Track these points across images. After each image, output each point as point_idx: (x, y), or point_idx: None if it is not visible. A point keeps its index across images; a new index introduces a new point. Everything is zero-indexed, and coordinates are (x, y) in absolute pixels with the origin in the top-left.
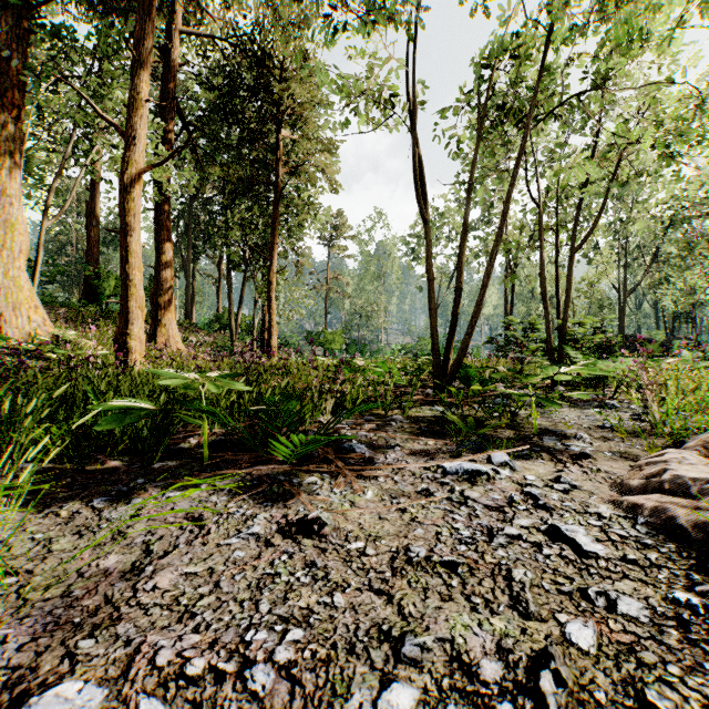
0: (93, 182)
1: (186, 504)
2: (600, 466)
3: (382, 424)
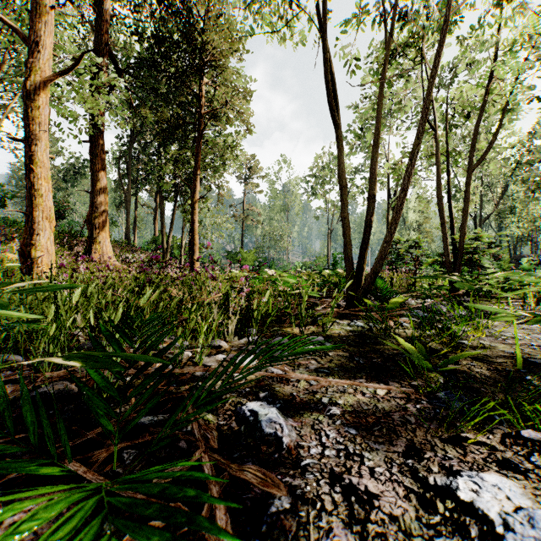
0: None
1: None
2: None
3: None
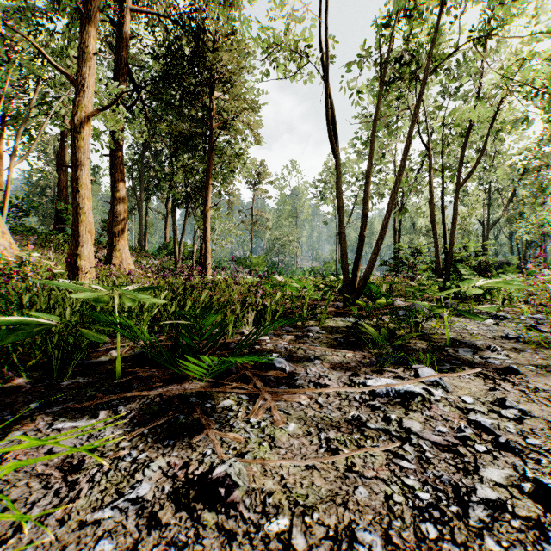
0: (63, 135)
1: (69, 442)
2: (534, 384)
3: (300, 335)
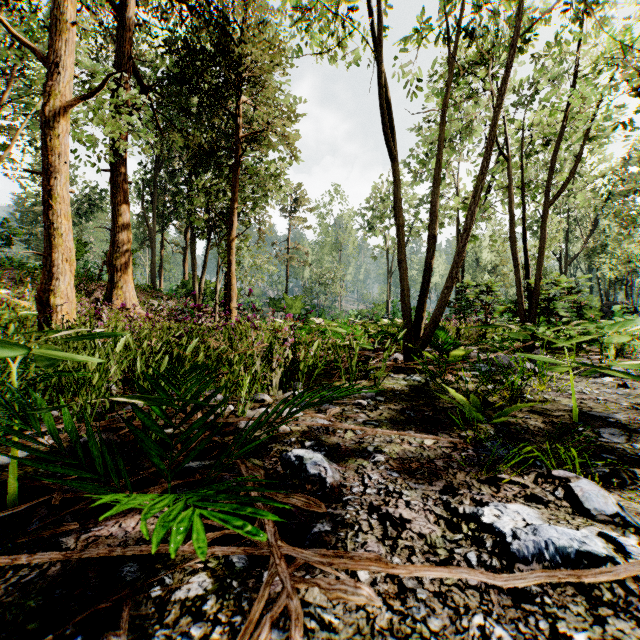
0: None
1: None
2: None
3: (348, 404)
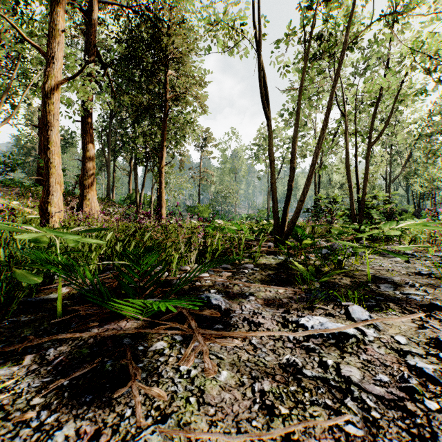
0: None
1: None
2: None
3: (237, 272)
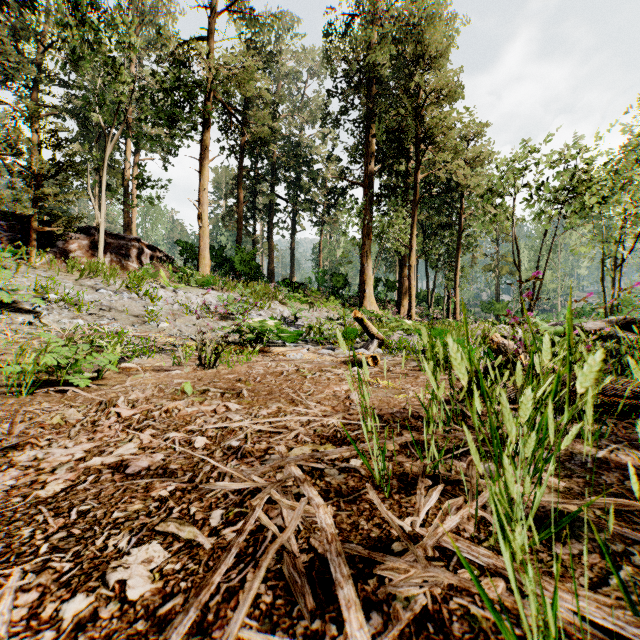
0: None
1: None
2: None
3: None
